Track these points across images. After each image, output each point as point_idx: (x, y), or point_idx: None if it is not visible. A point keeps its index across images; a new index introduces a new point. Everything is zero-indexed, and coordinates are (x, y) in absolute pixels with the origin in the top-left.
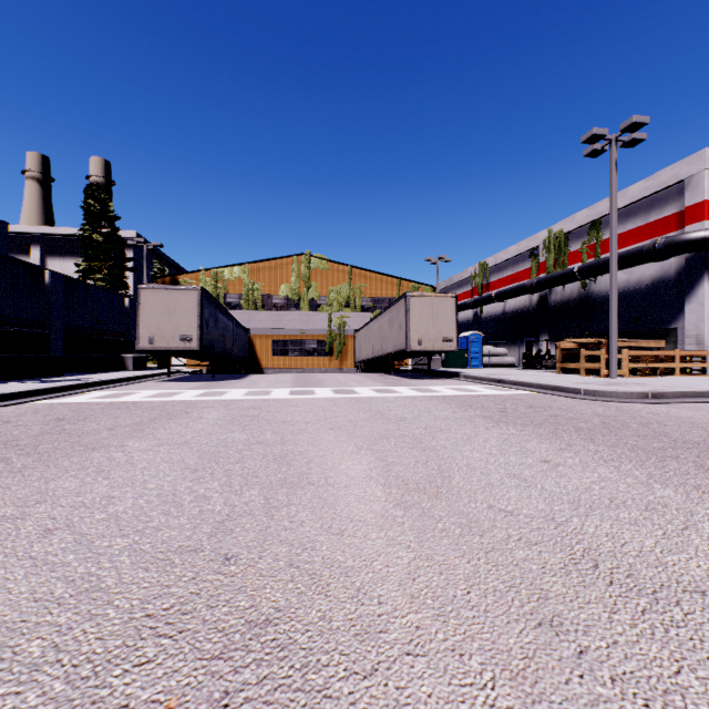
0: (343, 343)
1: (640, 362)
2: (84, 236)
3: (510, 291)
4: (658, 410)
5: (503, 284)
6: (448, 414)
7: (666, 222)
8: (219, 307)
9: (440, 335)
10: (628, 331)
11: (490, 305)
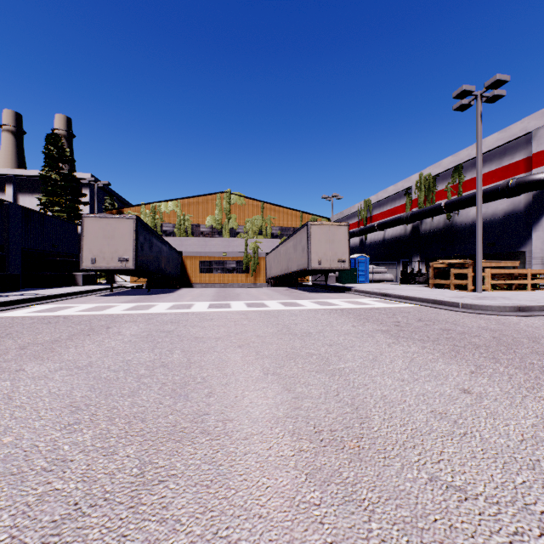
0: (257, 263)
1: (496, 279)
2: (45, 176)
3: (389, 222)
4: (534, 323)
5: (383, 216)
6: (348, 329)
7: (516, 166)
8: (154, 233)
9: (335, 256)
10: (485, 254)
11: (373, 233)
